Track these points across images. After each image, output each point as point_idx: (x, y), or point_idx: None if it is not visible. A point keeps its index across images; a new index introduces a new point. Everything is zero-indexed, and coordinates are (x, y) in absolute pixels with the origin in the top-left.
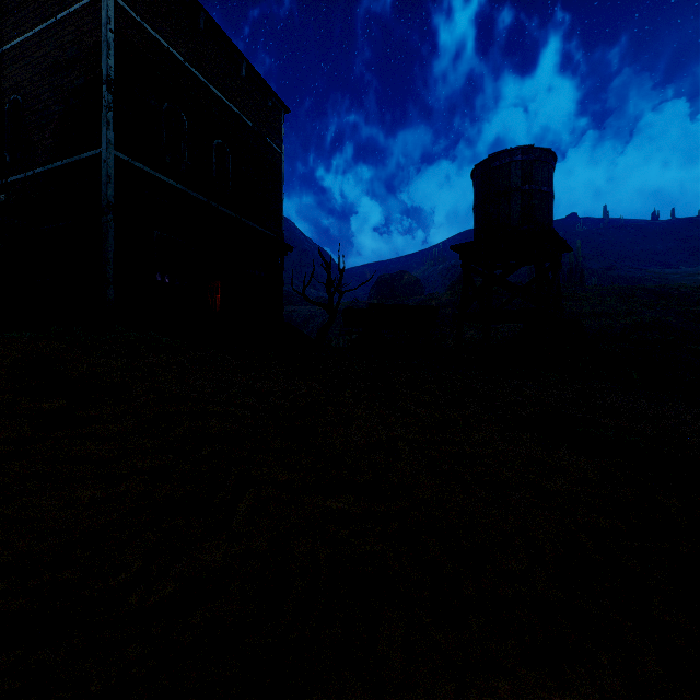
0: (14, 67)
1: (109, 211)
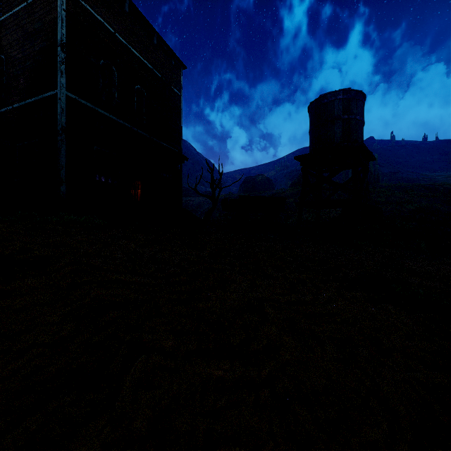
0: (0, 36)
1: (62, 133)
